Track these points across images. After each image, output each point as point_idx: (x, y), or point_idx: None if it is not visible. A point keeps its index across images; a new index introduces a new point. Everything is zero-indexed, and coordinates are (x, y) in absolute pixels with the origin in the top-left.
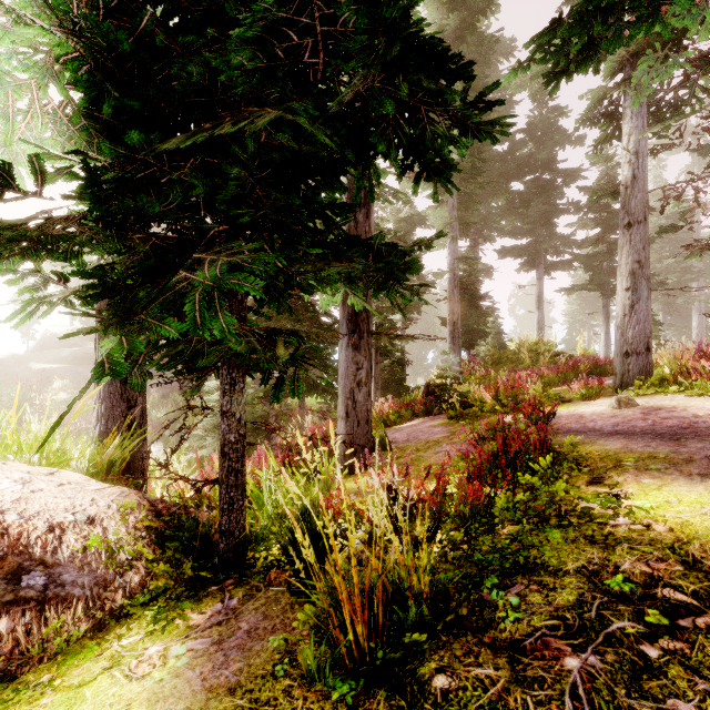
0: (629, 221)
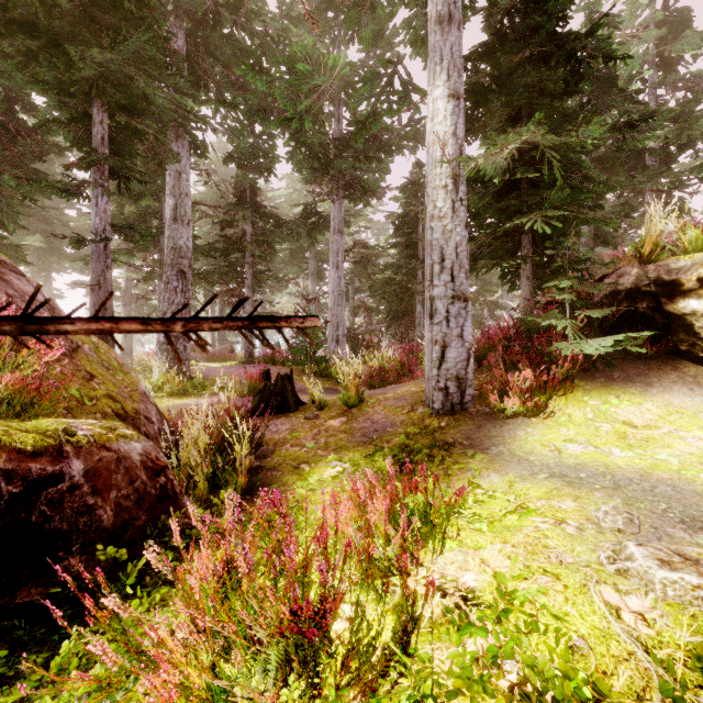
0: (125, 303)
